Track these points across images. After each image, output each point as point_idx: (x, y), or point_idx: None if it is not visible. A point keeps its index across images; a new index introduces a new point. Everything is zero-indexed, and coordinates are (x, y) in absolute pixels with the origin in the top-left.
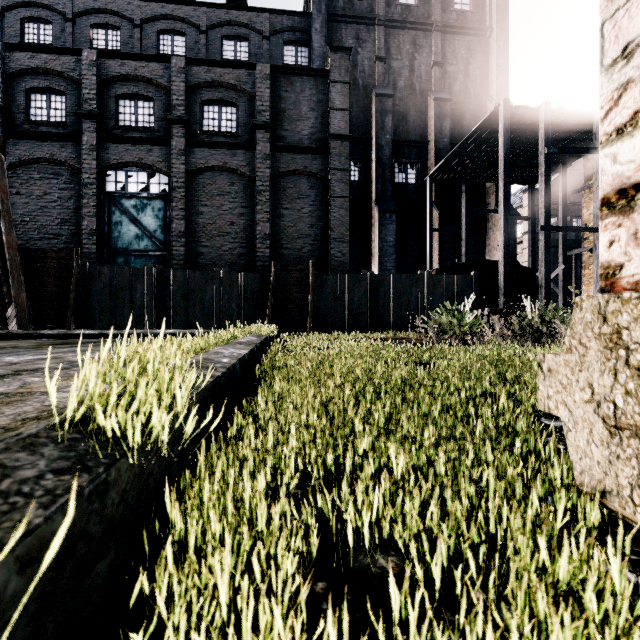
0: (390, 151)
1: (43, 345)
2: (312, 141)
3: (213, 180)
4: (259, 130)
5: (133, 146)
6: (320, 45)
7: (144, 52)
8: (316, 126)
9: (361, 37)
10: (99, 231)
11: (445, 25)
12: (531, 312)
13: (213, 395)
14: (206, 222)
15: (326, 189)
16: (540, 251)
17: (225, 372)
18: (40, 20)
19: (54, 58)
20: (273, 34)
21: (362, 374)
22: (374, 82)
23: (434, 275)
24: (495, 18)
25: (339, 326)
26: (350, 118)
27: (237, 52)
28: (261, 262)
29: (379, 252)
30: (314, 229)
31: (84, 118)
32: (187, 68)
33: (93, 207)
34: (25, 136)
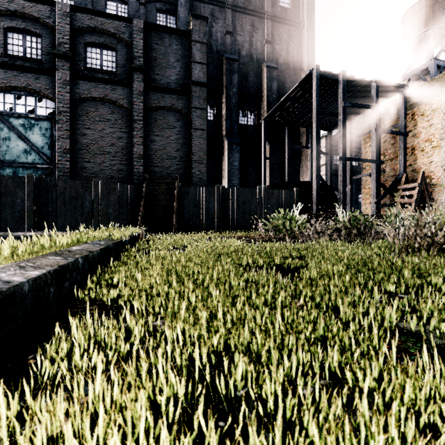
0: (236, 100)
1: None
2: (178, 85)
3: (95, 108)
4: (135, 71)
5: (21, 73)
6: (184, 16)
7: None
8: (181, 74)
9: (215, 15)
10: None
11: (273, 15)
12: (342, 216)
13: None
14: (89, 142)
15: (189, 123)
16: (339, 174)
17: None
18: None
19: None
20: (148, 2)
21: (220, 297)
22: (224, 49)
23: (268, 189)
24: (306, 16)
25: (198, 227)
26: (207, 73)
27: (118, 12)
28: (136, 176)
29: (228, 173)
30: (179, 153)
31: None
32: (72, 13)
33: None
34: None
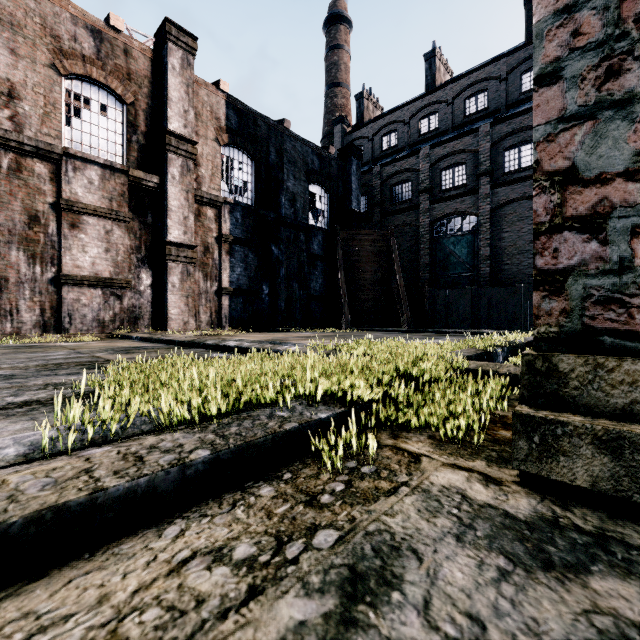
0: None
1: (440, 335)
2: None
3: (513, 210)
4: None
5: (451, 201)
6: None
7: (454, 120)
8: None
9: None
10: (430, 264)
11: None
12: None
13: (527, 344)
14: (507, 245)
15: None
16: None
17: (529, 341)
18: (390, 132)
19: (405, 162)
20: None
21: None
22: None
23: None
24: None
25: None
26: None
27: None
28: None
29: None
30: None
31: (421, 193)
32: (491, 129)
33: (427, 249)
34: (390, 214)
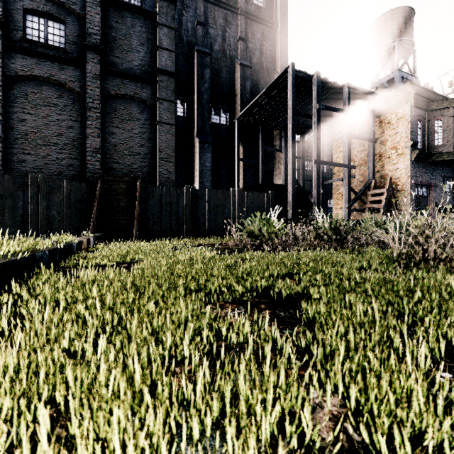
0: (208, 96)
1: None
2: (142, 72)
3: (37, 89)
4: (89, 50)
5: None
6: None
7: None
8: (145, 60)
9: (185, 2)
10: None
11: (247, 12)
12: (322, 221)
13: None
14: (29, 130)
15: (155, 115)
16: (314, 178)
17: None
18: None
19: None
20: None
21: None
22: (196, 41)
23: (243, 192)
24: (279, 17)
25: (165, 233)
26: (176, 65)
27: None
28: (91, 173)
29: (199, 174)
30: (144, 148)
31: None
32: None
33: None
34: None
